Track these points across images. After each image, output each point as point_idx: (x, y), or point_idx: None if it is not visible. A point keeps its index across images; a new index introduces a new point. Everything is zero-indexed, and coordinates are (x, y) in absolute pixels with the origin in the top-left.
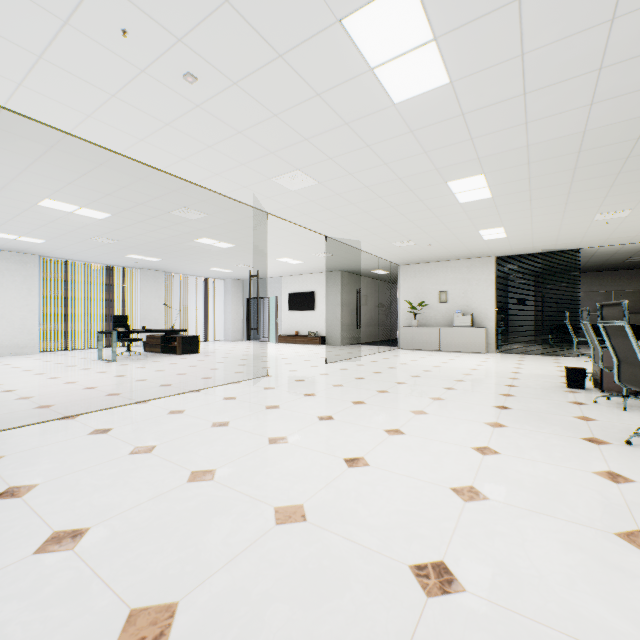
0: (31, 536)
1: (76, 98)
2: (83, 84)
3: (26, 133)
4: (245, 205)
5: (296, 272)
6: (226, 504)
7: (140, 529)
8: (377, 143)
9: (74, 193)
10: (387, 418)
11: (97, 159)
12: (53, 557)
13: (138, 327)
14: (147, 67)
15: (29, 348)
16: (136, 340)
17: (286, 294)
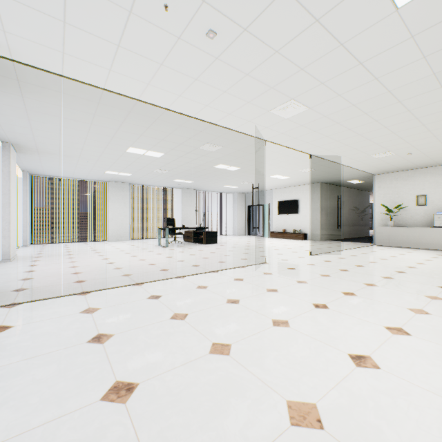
0: (102, 381)
1: (140, 72)
2: (143, 60)
3: (116, 104)
4: (248, 136)
5: (283, 185)
6: (241, 385)
7: (173, 395)
8: (370, 58)
9: (143, 141)
10: (384, 313)
11: (154, 115)
12: (111, 407)
13: (180, 225)
14: (181, 34)
15: (124, 237)
16: (179, 234)
17: (276, 202)
